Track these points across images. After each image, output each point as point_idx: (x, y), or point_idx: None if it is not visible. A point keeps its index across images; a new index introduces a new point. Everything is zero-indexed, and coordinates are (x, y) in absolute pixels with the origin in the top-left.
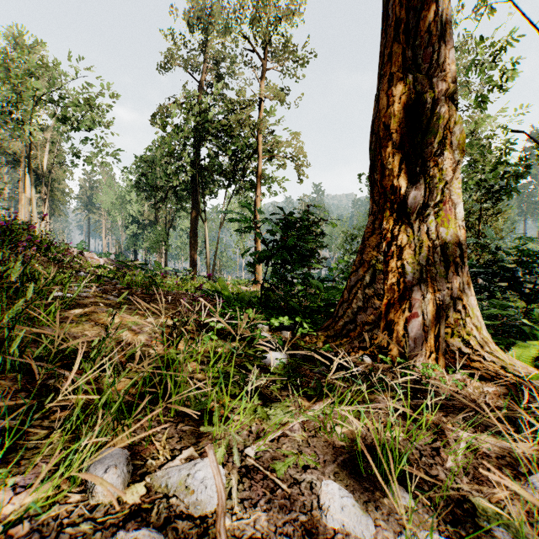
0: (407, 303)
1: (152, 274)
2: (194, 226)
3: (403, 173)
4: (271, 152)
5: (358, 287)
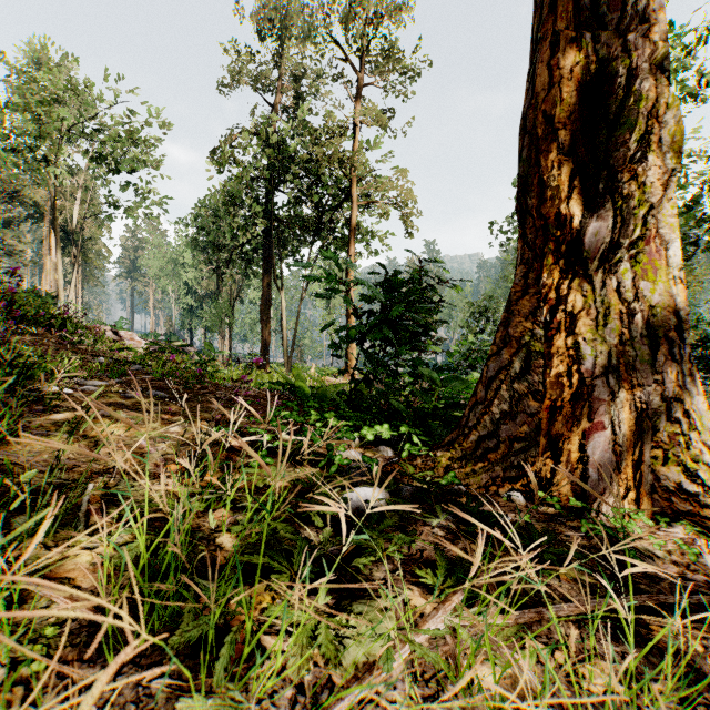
0: (584, 406)
1: (201, 361)
2: (267, 298)
3: (576, 193)
4: (369, 196)
5: (501, 380)
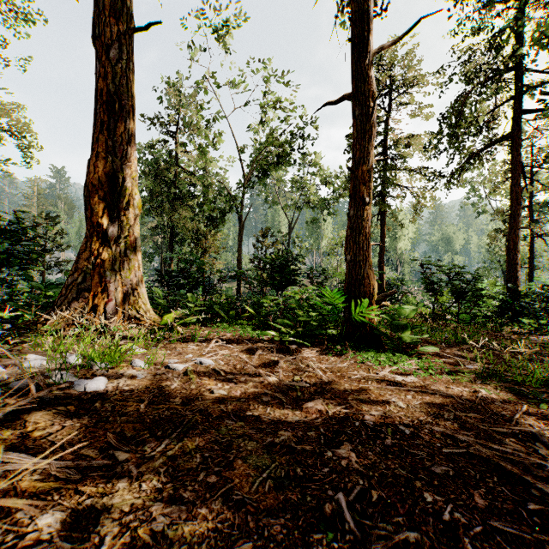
0: (106, 293)
1: None
2: None
3: (106, 215)
4: None
5: (73, 285)
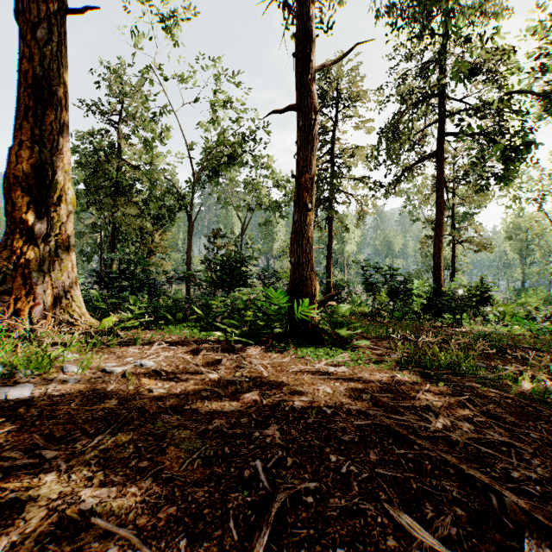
0: (32, 297)
1: None
2: None
3: (33, 210)
4: None
5: None
